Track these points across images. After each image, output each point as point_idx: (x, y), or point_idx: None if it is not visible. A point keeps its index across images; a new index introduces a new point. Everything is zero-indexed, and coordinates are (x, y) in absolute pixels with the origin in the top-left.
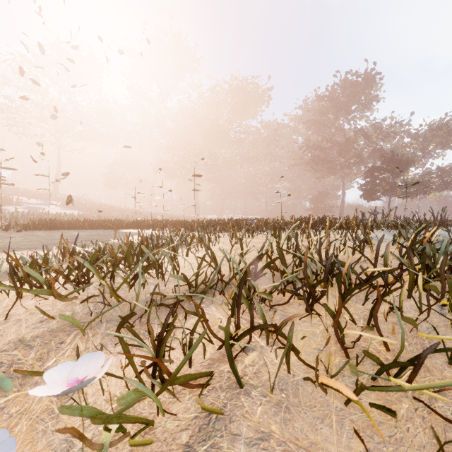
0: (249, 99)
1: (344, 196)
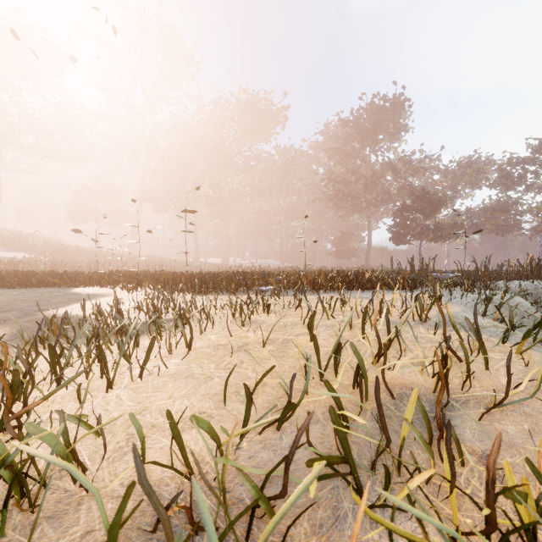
0: (261, 119)
1: (370, 238)
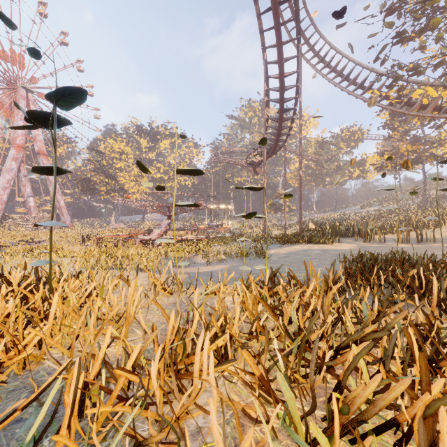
0: None
1: None
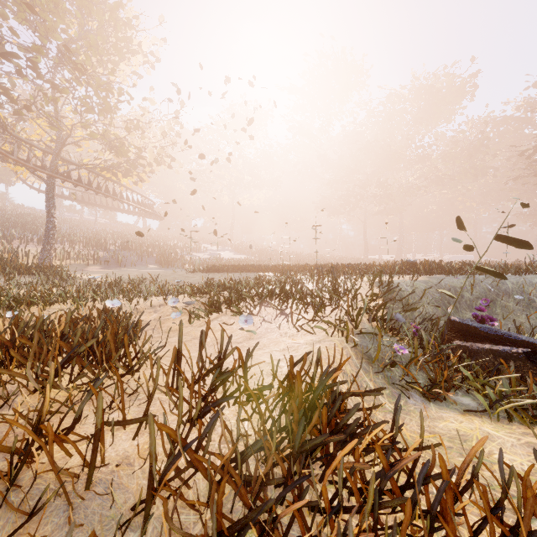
0: (439, 99)
1: None
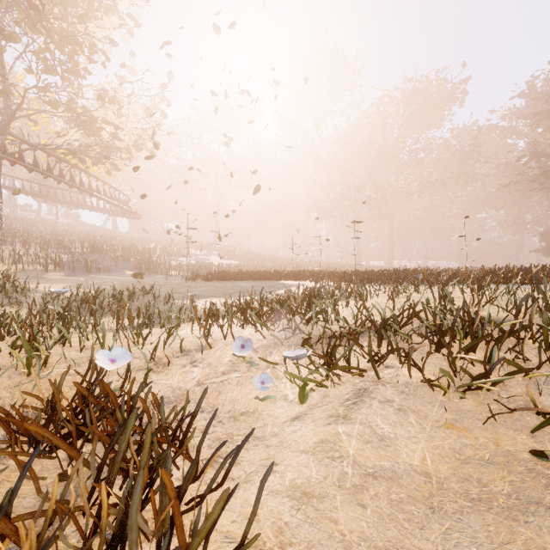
0: (431, 103)
1: None
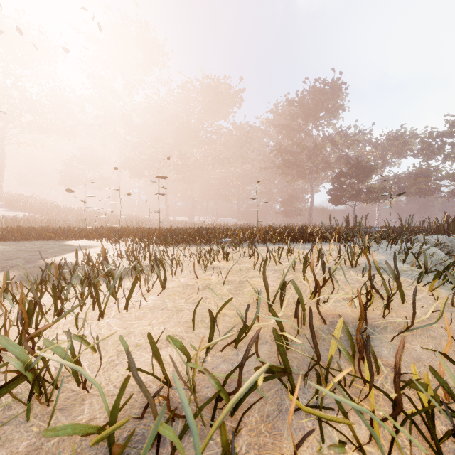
0: (221, 100)
1: (312, 200)
